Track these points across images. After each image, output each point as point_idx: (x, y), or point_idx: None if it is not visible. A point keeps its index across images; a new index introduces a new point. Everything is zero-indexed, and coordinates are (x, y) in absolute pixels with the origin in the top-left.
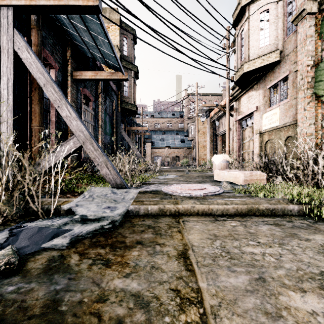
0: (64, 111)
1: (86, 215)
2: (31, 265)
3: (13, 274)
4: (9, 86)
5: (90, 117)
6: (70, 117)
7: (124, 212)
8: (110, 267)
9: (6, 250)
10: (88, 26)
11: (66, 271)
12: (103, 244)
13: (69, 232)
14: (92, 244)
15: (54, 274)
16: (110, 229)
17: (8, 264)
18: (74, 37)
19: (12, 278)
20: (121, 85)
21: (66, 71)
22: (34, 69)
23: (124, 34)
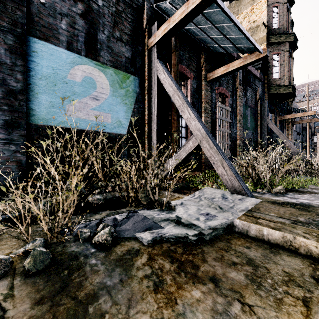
0: (186, 113)
1: (181, 217)
2: (117, 248)
3: (104, 249)
4: (154, 104)
5: (226, 114)
6: (189, 118)
7: (222, 226)
8: (156, 292)
9: (107, 228)
10: (212, 21)
11: (126, 269)
12: (175, 257)
13: (160, 229)
14: (167, 251)
15: (119, 266)
16: (196, 241)
17: (106, 240)
18: (205, 41)
19: (101, 253)
20: (269, 67)
21: (201, 76)
22: (167, 85)
23: (273, 3)
